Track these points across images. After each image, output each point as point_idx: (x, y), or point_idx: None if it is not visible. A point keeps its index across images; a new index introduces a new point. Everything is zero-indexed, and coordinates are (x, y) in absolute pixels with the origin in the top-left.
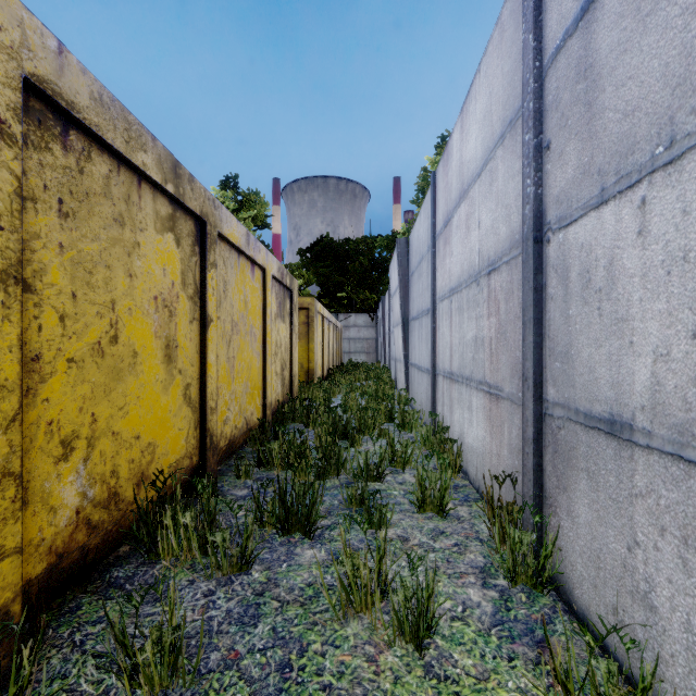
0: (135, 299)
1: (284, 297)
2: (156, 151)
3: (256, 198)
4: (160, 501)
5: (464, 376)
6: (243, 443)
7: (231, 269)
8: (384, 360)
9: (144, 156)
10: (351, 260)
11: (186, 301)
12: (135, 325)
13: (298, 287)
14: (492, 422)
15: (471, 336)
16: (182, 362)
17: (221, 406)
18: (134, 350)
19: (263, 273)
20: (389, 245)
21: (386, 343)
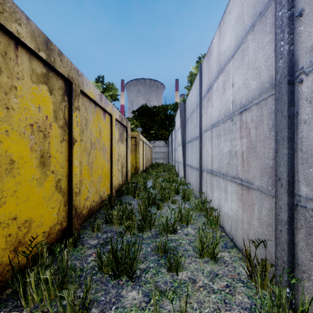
0: (12, 124)
1: (123, 131)
2: (29, 27)
3: (112, 86)
4: (34, 258)
5: (222, 173)
6: (99, 208)
7: (90, 112)
8: (172, 162)
9: (18, 27)
10: (156, 115)
11: (57, 129)
12: (12, 142)
13: (132, 128)
14: (243, 202)
15: (226, 150)
16: (54, 166)
17: (83, 190)
18: (11, 159)
19: (111, 117)
20: (174, 108)
21: (173, 154)
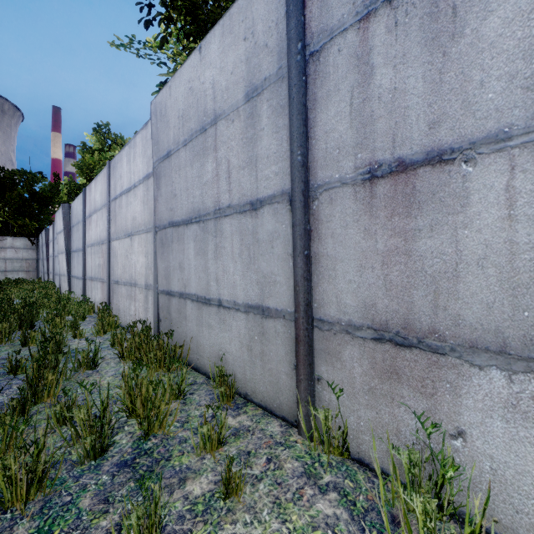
0: None
1: None
2: None
3: None
4: None
5: (96, 278)
6: None
7: None
8: (48, 276)
9: None
10: (9, 190)
11: None
12: None
13: None
14: (103, 290)
15: (98, 263)
16: None
17: None
18: None
19: None
20: (53, 190)
21: (50, 263)
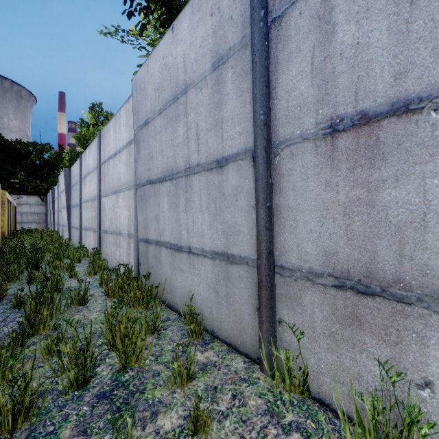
0: None
1: None
2: None
3: None
4: None
5: (89, 228)
6: None
7: None
8: (54, 227)
9: None
10: (24, 158)
11: None
12: None
13: None
14: (94, 238)
15: (91, 216)
16: None
17: None
18: None
19: None
20: (58, 157)
21: (55, 216)
